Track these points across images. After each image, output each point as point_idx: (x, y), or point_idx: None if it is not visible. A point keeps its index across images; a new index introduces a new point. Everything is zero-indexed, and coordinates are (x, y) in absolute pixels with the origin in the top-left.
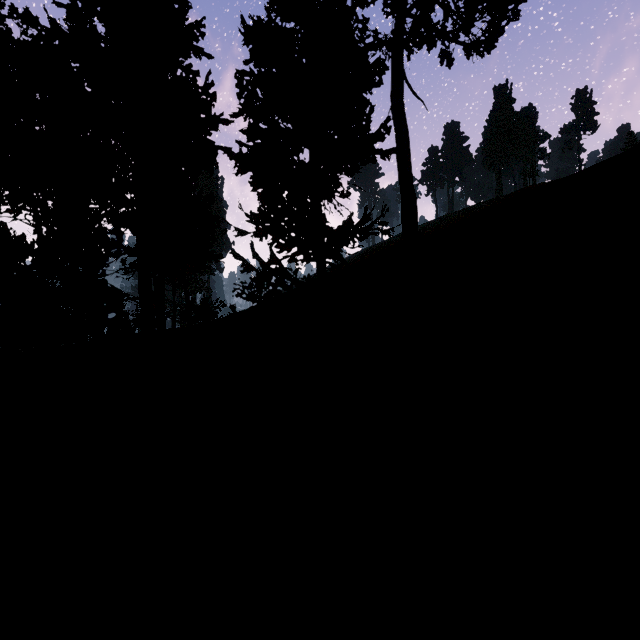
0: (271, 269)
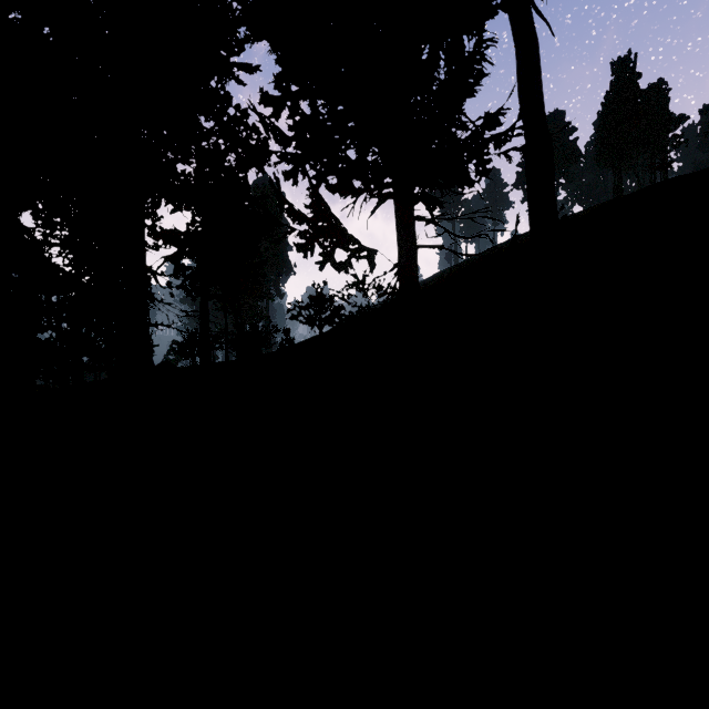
0: (308, 218)
